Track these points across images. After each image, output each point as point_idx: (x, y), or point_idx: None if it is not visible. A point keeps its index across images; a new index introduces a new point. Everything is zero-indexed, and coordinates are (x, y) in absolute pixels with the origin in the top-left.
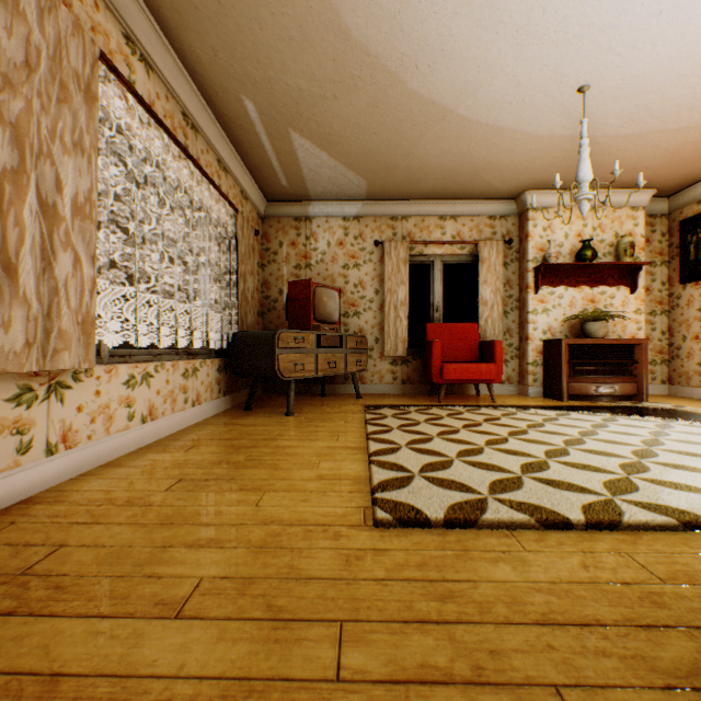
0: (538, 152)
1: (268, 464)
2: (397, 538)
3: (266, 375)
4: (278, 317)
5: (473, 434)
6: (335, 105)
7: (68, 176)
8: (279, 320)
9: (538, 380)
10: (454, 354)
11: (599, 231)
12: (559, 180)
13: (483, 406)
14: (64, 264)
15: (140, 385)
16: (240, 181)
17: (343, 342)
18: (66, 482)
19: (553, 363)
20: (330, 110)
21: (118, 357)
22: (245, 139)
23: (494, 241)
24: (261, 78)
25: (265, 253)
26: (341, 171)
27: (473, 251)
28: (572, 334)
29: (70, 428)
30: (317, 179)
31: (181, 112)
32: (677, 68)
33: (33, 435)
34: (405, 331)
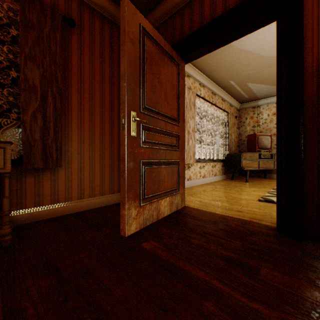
0: None
1: (235, 190)
2: (263, 203)
3: (237, 168)
4: (244, 147)
5: None
6: (263, 72)
7: (191, 124)
8: (245, 148)
9: None
10: None
11: None
12: None
13: None
14: (190, 142)
15: (202, 168)
16: (229, 102)
17: (272, 156)
18: (190, 187)
19: None
20: (261, 74)
21: (197, 161)
22: (230, 90)
23: None
24: (234, 75)
25: (239, 123)
26: (271, 87)
27: None
28: None
29: (190, 176)
30: (260, 92)
31: (211, 92)
32: None
33: (185, 176)
34: None
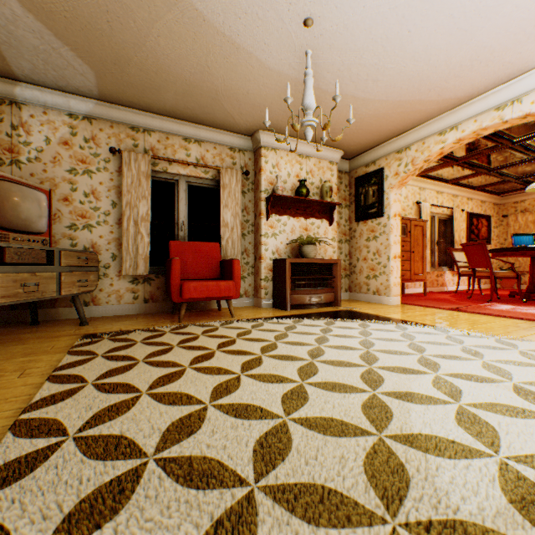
0: (270, 89)
1: None
2: None
3: None
4: None
5: (201, 374)
6: None
7: None
8: None
9: (269, 293)
10: (197, 271)
11: (311, 175)
12: (285, 125)
13: (223, 323)
14: None
15: None
16: None
17: (55, 258)
18: None
19: (281, 278)
20: None
21: None
22: None
23: (234, 170)
24: None
25: None
26: (51, 42)
27: (217, 176)
28: (293, 255)
29: None
30: (15, 44)
31: None
32: (374, 31)
33: None
34: (148, 248)
